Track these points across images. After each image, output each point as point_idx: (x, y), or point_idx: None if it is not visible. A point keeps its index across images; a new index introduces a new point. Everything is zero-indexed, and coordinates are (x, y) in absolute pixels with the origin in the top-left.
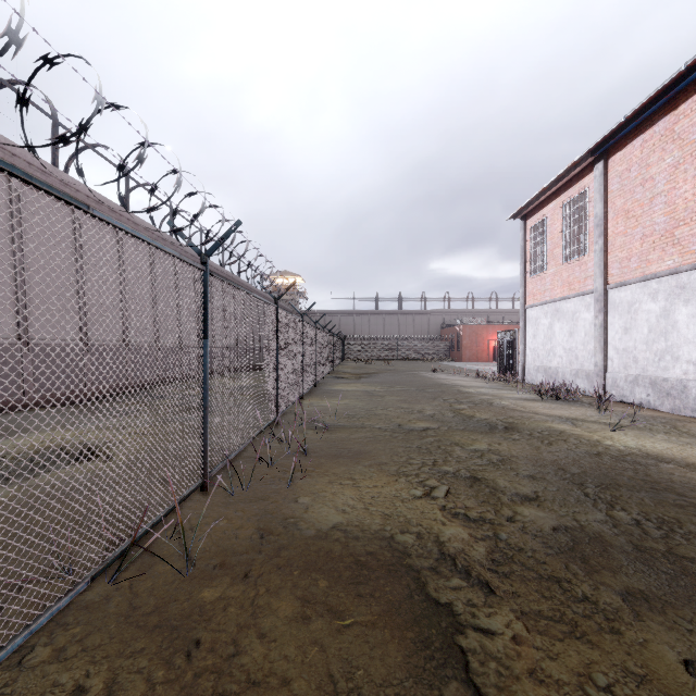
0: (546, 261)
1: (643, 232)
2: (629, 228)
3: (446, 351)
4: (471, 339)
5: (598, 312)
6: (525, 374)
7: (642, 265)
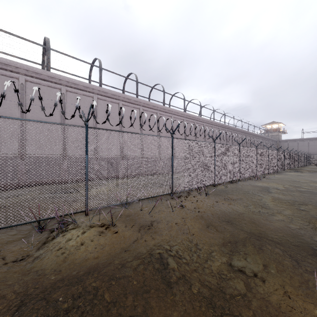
0: None
1: None
2: None
3: None
4: None
5: None
6: None
7: None
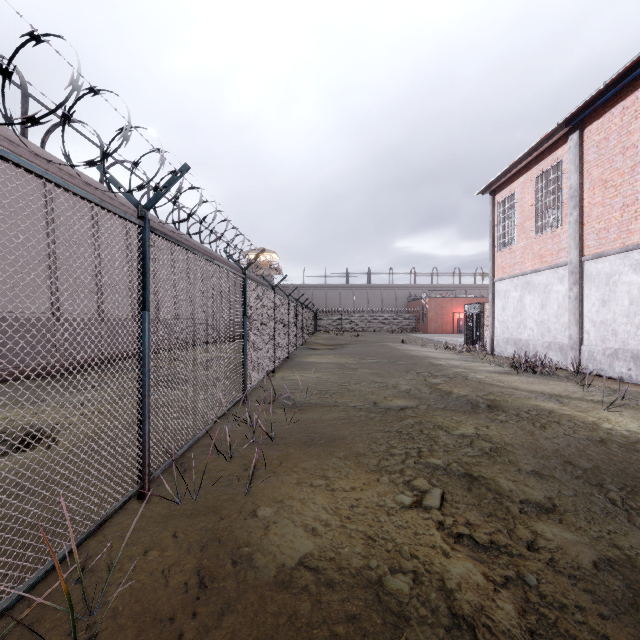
0: (516, 235)
1: (623, 201)
2: (607, 199)
3: (412, 323)
4: (436, 312)
5: (573, 284)
6: (494, 346)
7: (622, 236)
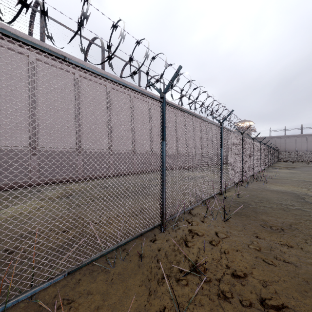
0: None
1: None
2: None
3: None
4: None
5: None
6: None
7: None
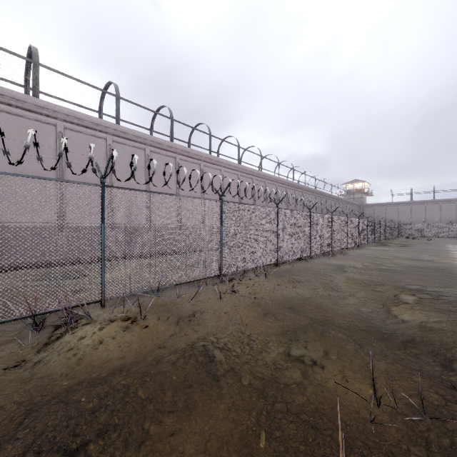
0: None
1: None
2: None
3: None
4: None
5: None
6: None
7: None
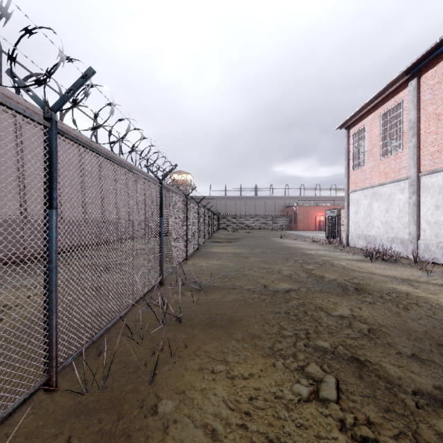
0: (366, 158)
1: None
2: (440, 128)
3: (286, 223)
4: (304, 215)
5: (412, 194)
6: (349, 240)
7: None
